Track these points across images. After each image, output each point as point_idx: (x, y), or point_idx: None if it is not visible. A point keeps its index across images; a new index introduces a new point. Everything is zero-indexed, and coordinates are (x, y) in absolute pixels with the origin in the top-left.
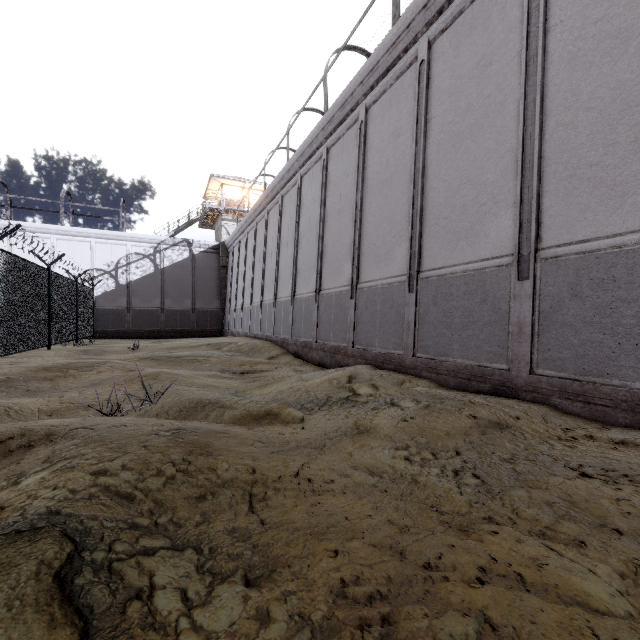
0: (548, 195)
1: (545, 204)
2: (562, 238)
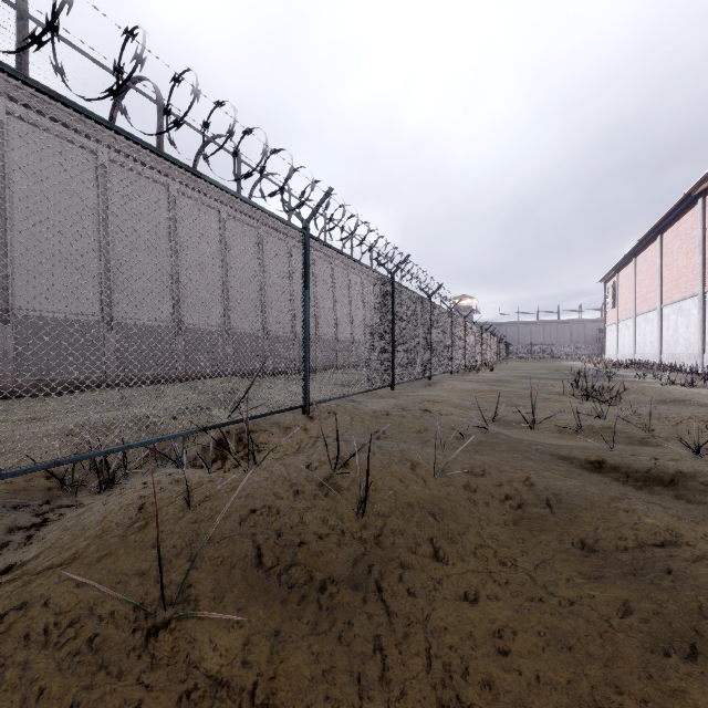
0: (16, 278)
1: (14, 283)
2: (27, 306)
